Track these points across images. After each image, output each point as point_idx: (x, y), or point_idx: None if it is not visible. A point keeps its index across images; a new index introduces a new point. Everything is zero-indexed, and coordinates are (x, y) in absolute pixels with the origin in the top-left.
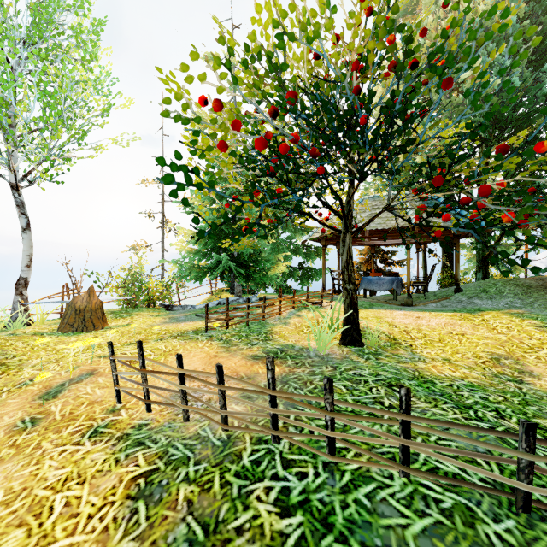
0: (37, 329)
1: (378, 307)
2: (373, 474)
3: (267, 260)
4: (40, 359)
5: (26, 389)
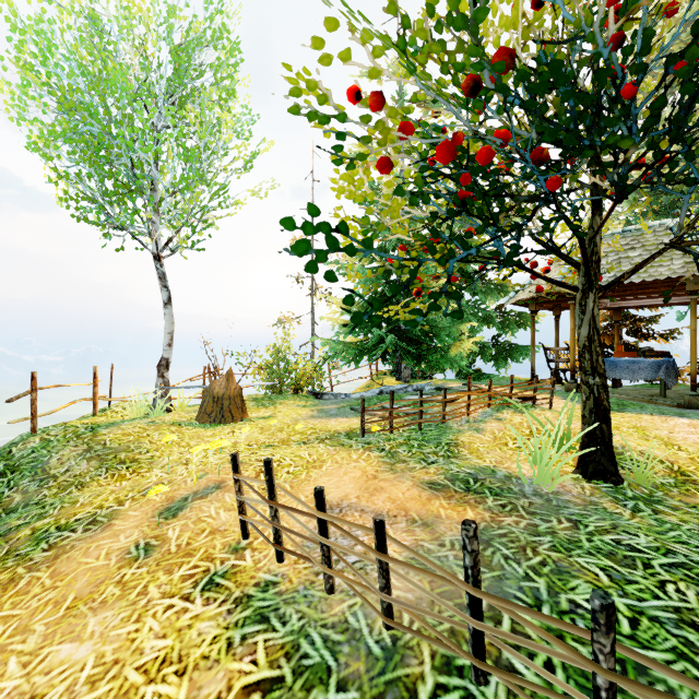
0: (176, 417)
1: (635, 409)
2: None
3: (447, 333)
4: (172, 457)
5: (149, 498)
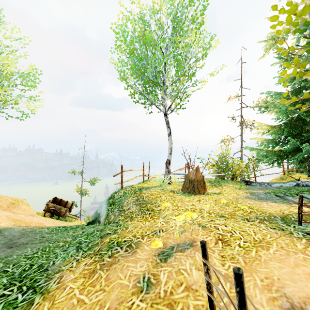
0: (172, 187)
1: None
2: None
3: None
4: (168, 211)
5: (155, 239)
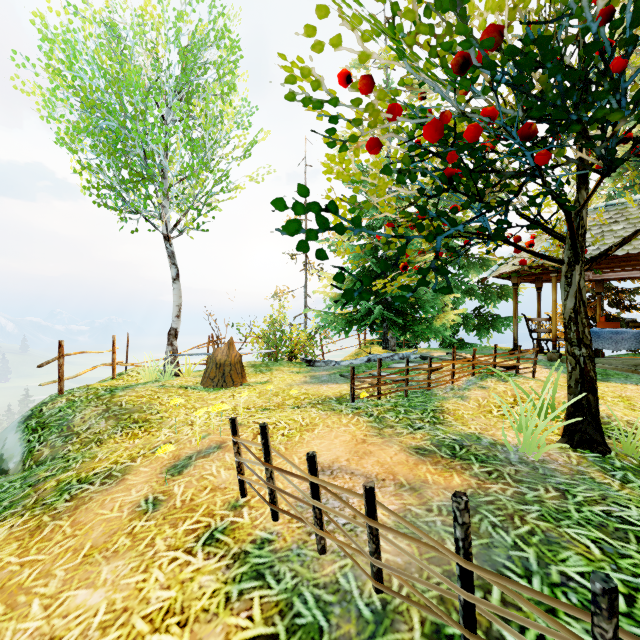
0: (183, 381)
1: (619, 379)
2: None
3: (431, 305)
4: (179, 418)
5: (158, 456)
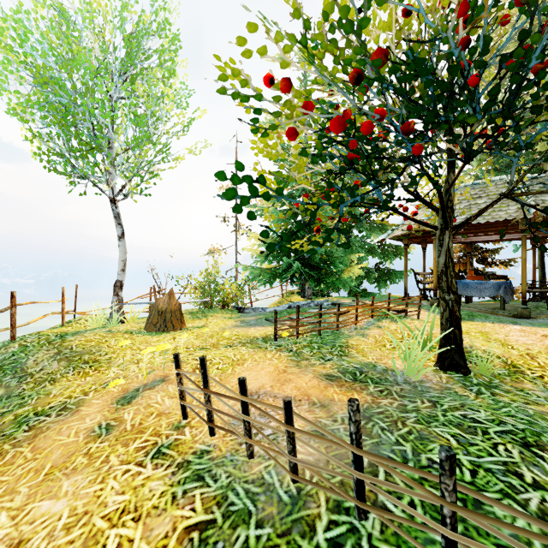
0: (128, 327)
1: (481, 318)
2: None
3: (340, 261)
4: (126, 358)
5: (108, 390)
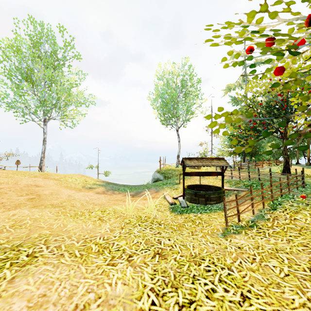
0: None
1: None
2: (265, 182)
3: (262, 147)
4: None
5: None
